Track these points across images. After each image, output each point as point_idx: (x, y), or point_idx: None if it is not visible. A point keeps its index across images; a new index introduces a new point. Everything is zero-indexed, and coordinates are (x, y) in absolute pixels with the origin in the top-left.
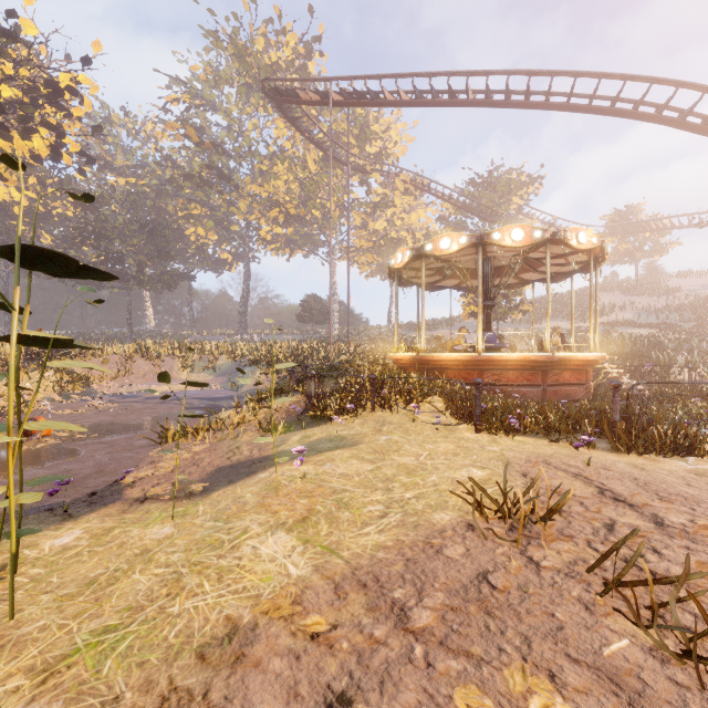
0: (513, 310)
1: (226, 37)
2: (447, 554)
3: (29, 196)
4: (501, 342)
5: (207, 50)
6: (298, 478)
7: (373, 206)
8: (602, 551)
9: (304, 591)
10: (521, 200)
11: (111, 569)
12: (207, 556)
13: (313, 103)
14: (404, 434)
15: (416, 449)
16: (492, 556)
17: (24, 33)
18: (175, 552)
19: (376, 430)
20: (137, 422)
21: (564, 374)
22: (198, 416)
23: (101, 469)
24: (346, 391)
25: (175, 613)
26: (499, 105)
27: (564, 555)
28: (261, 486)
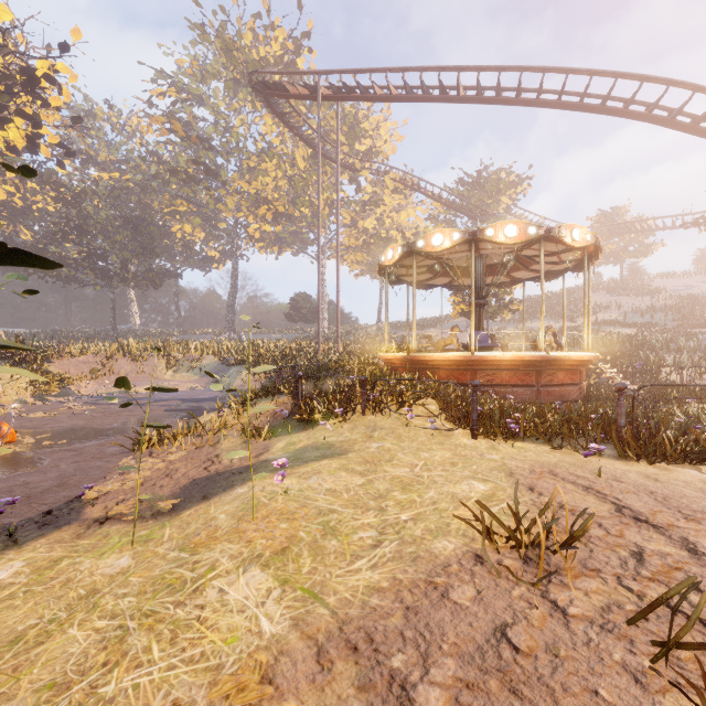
0: (503, 309)
1: (213, 30)
2: (454, 599)
3: (7, 190)
4: (492, 341)
5: (194, 43)
6: (279, 495)
7: (362, 204)
8: (637, 591)
9: (278, 658)
10: (510, 200)
11: (45, 618)
12: (163, 604)
13: (302, 97)
14: (397, 440)
15: (410, 458)
16: (509, 601)
17: (2, 21)
18: (126, 595)
19: (367, 437)
20: (113, 426)
21: (558, 374)
22: (165, 426)
23: (63, 482)
24: (335, 392)
25: (107, 696)
26: (490, 102)
27: (594, 598)
28: (238, 504)
